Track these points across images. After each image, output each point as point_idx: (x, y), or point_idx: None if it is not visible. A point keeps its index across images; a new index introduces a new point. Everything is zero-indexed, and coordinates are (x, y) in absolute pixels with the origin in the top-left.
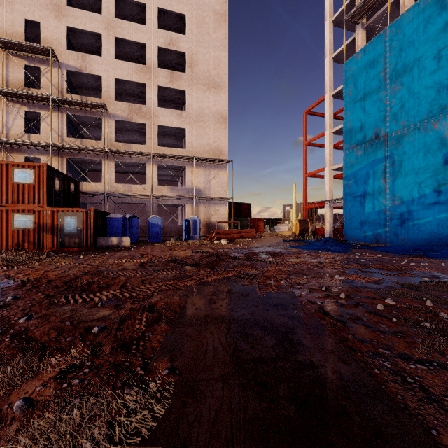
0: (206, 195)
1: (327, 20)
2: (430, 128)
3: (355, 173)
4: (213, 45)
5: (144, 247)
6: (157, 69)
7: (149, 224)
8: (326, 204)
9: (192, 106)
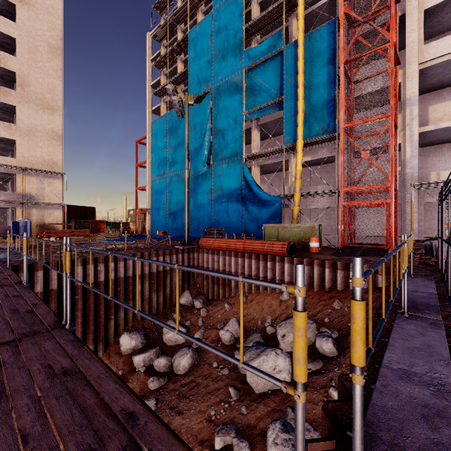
0: (39, 200)
1: (148, 84)
2: (181, 176)
3: (156, 194)
4: (48, 73)
5: None
6: None
7: None
8: (147, 211)
9: (24, 121)
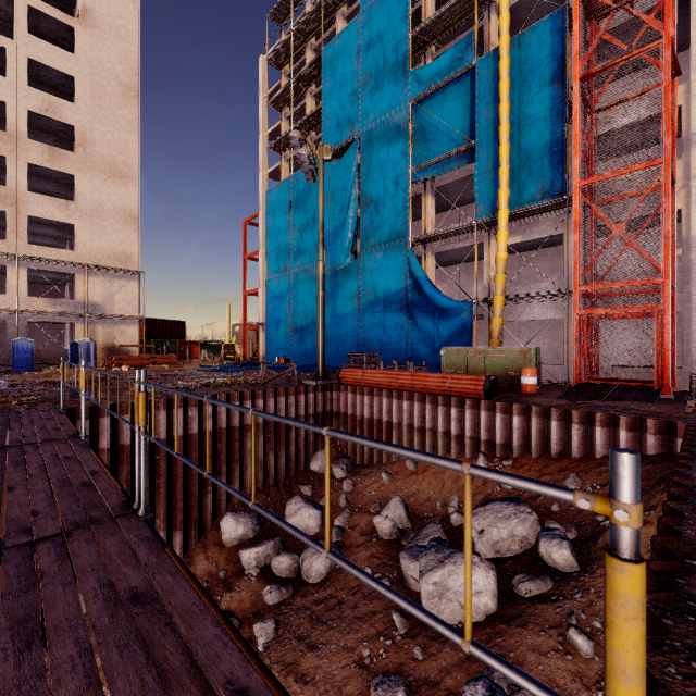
0: (106, 312)
1: (261, 133)
2: (311, 272)
3: (274, 300)
4: (118, 125)
5: (8, 375)
6: (27, 140)
7: (13, 348)
8: (260, 327)
9: (86, 197)
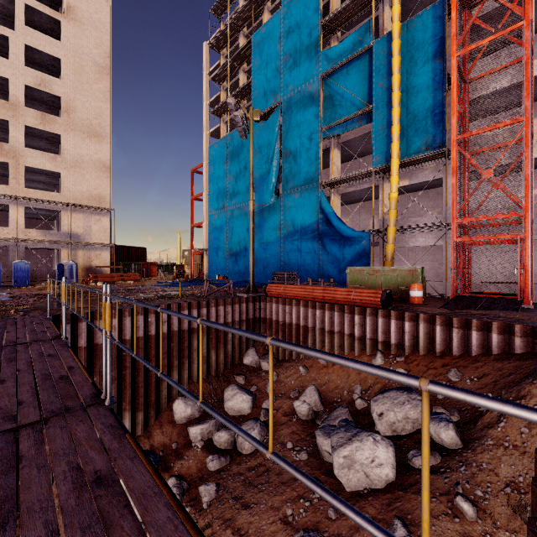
0: (85, 240)
1: (205, 102)
2: (243, 209)
3: (214, 231)
4: (95, 96)
5: (10, 289)
6: (24, 108)
7: (14, 268)
8: (204, 252)
9: (69, 152)
